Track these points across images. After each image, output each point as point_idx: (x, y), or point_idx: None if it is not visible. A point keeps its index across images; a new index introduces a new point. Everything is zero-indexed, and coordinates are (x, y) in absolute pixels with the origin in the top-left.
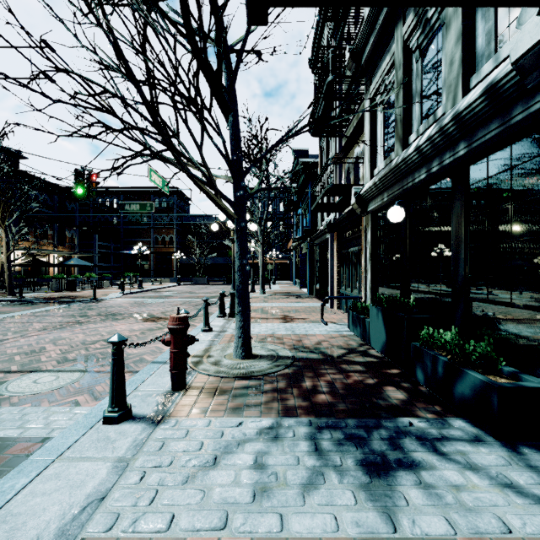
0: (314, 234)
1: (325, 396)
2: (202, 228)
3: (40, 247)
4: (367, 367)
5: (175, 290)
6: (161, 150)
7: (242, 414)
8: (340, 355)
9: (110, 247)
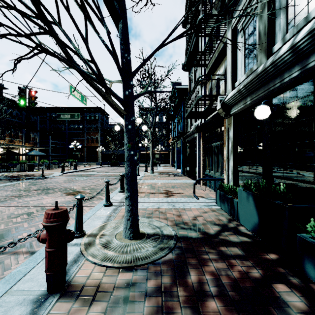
0: (185, 135)
1: (215, 302)
2: (115, 132)
3: (14, 143)
4: (244, 250)
5: (97, 170)
6: (36, 32)
7: None
8: (216, 233)
9: (59, 144)
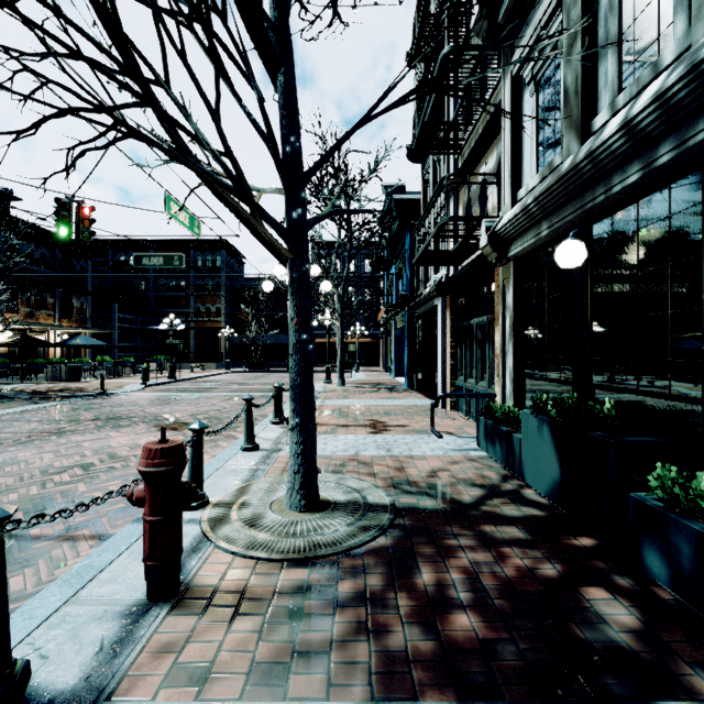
0: (414, 301)
1: (467, 616)
2: (259, 295)
3: (36, 321)
4: (531, 530)
5: (221, 380)
6: (126, 103)
7: (286, 684)
8: (475, 501)
9: (135, 321)
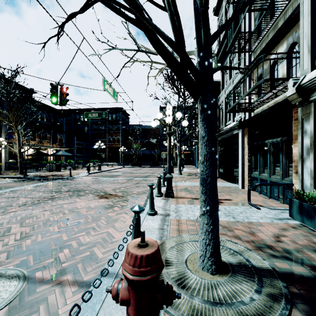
0: (219, 132)
1: None
2: (137, 132)
3: (43, 144)
4: None
5: (121, 171)
6: None
7: None
8: None
9: (83, 144)
